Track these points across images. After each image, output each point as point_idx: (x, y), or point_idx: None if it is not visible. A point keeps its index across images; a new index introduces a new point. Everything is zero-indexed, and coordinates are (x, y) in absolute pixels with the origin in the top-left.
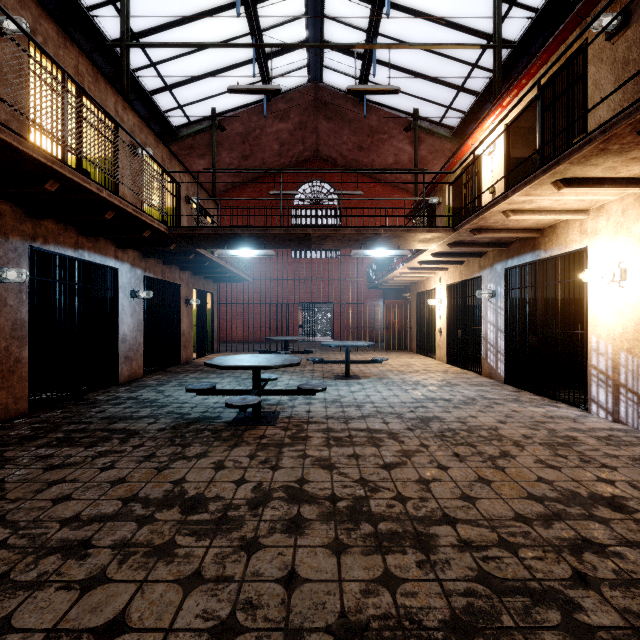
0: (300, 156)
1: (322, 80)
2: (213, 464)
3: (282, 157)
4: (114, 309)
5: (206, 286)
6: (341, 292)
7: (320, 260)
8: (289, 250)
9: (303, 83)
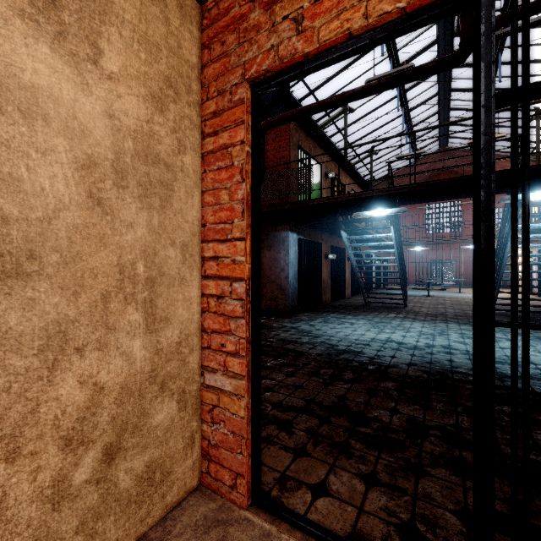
0: (431, 174)
1: (447, 146)
2: (424, 298)
3: (420, 178)
4: (371, 267)
5: (385, 255)
6: (461, 253)
7: (445, 234)
8: (423, 229)
9: (436, 150)
